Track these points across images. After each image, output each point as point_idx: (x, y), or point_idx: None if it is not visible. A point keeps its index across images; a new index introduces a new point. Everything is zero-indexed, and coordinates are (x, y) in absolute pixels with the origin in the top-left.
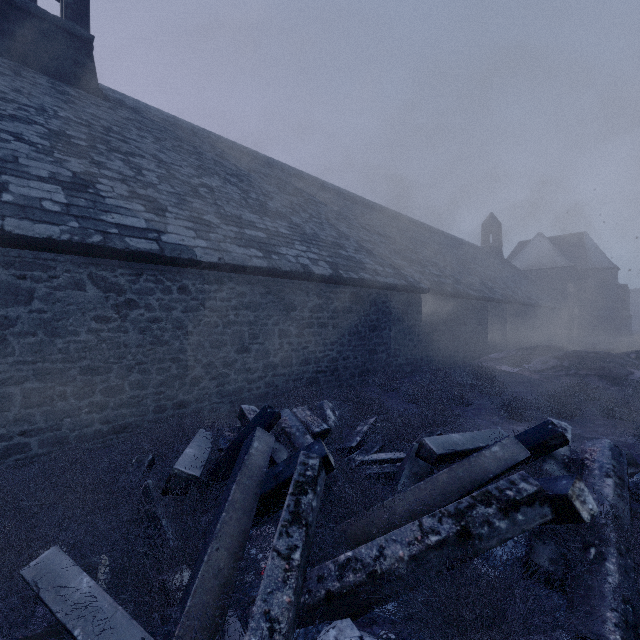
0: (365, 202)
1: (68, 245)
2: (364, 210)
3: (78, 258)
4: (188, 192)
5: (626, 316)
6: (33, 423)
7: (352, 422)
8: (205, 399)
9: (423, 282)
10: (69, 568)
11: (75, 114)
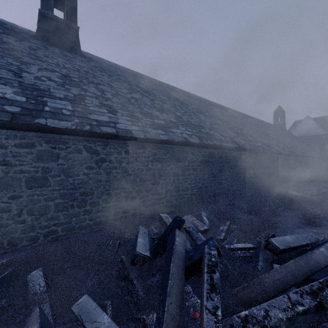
0: (210, 102)
1: (75, 131)
2: (210, 107)
3: (79, 137)
4: (126, 102)
5: None
6: (59, 220)
7: (217, 224)
8: (137, 208)
9: (246, 145)
10: (95, 309)
11: (72, 66)
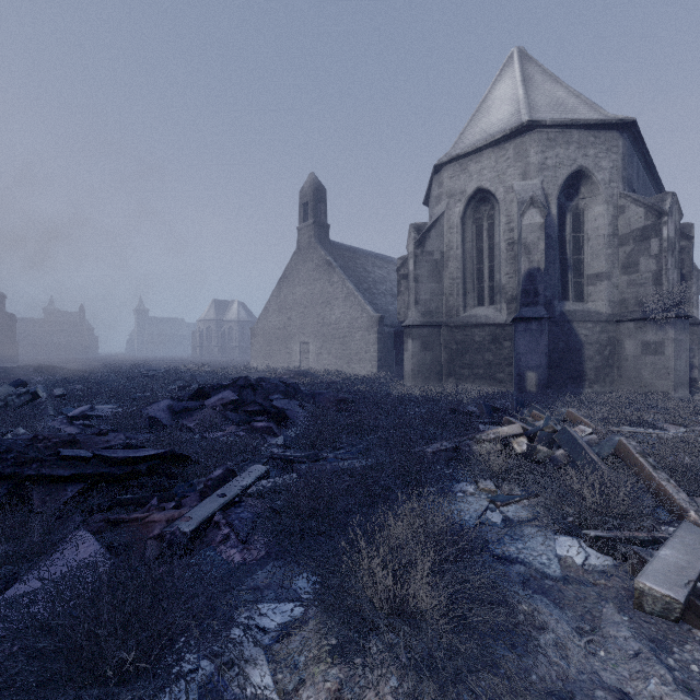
0: None
1: None
2: None
3: None
4: None
5: (15, 344)
6: None
7: None
8: None
9: None
10: None
11: None
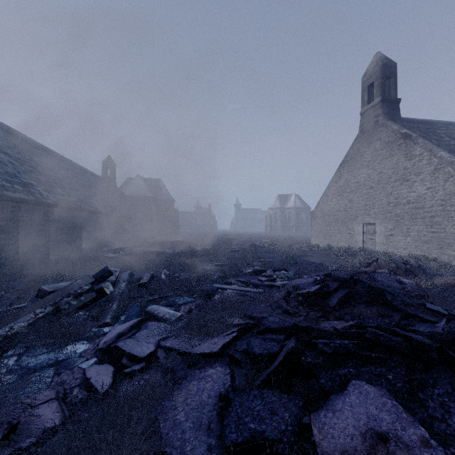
0: None
1: None
2: None
3: None
4: None
5: (177, 225)
6: None
7: None
8: None
9: (50, 199)
10: None
11: None
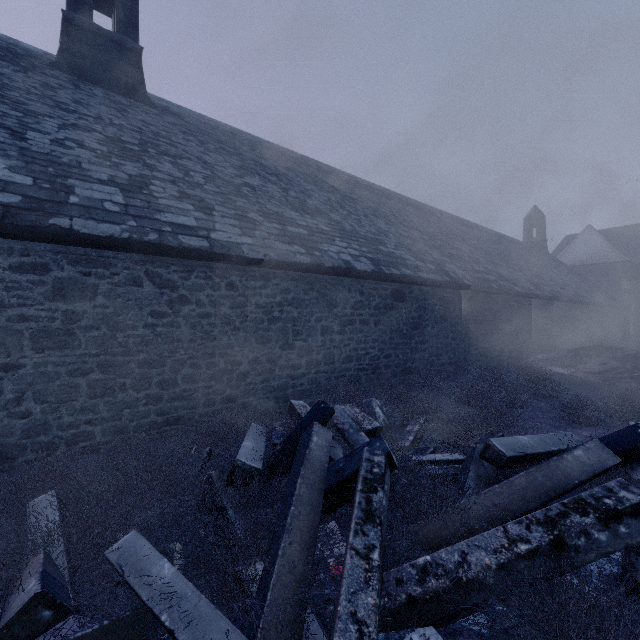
0: (401, 198)
1: (128, 243)
2: (400, 206)
3: (136, 256)
4: (232, 191)
5: None
6: (97, 412)
7: (401, 421)
8: (251, 394)
9: (466, 278)
10: (150, 553)
11: (128, 121)
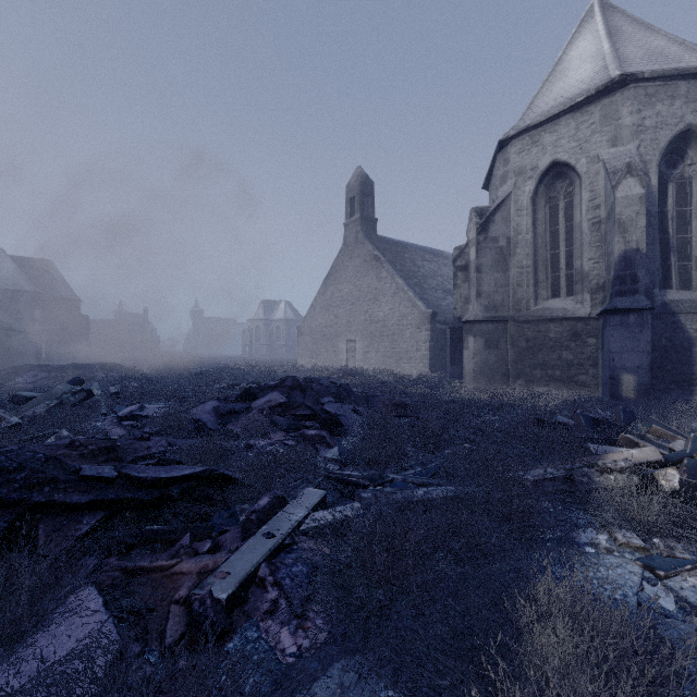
0: None
1: None
2: None
3: None
4: None
5: (88, 343)
6: None
7: None
8: None
9: None
10: None
11: None
